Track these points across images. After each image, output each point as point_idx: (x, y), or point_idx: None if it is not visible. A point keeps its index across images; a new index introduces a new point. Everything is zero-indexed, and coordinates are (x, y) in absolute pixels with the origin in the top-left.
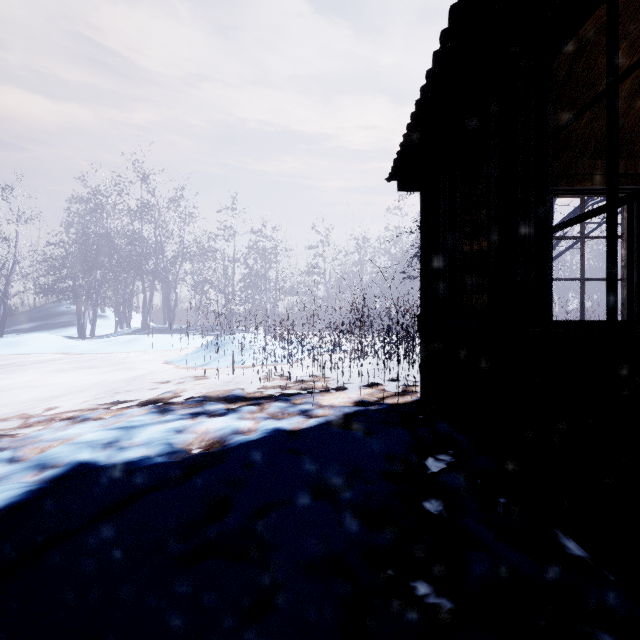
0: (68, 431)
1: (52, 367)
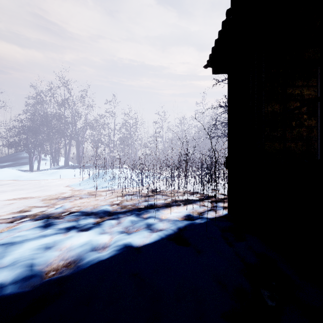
0: None
1: (0, 189)
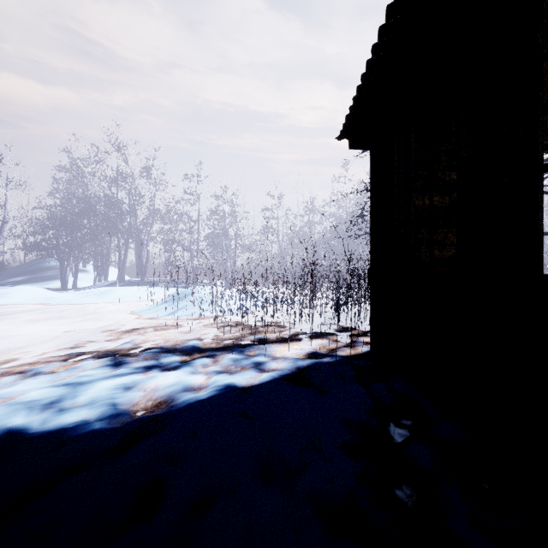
0: (12, 389)
1: (27, 317)
